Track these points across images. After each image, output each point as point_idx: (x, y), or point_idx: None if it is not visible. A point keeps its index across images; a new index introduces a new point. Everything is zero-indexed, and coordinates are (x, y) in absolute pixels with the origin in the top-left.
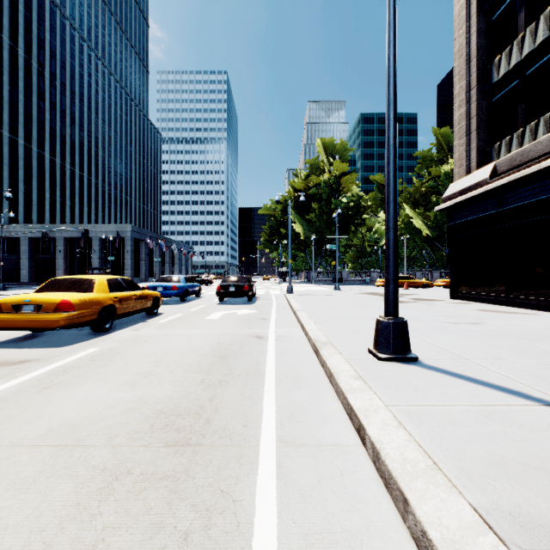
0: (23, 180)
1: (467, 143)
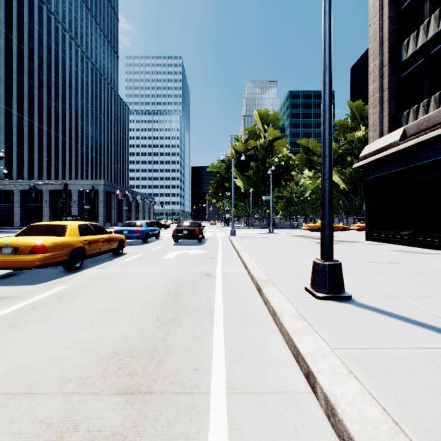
0: (16, 143)
1: (380, 112)
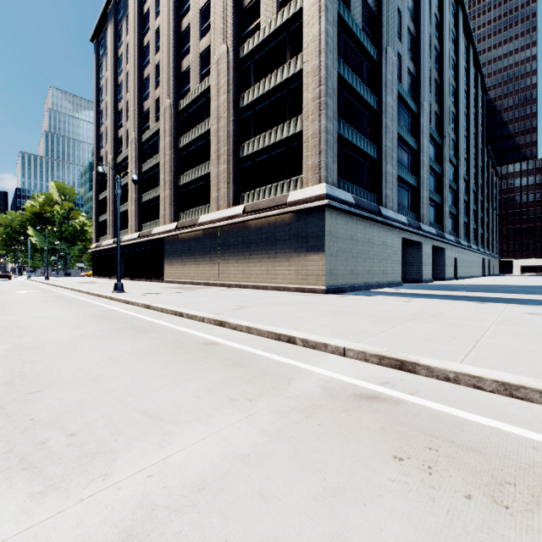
0: None
1: (95, 235)
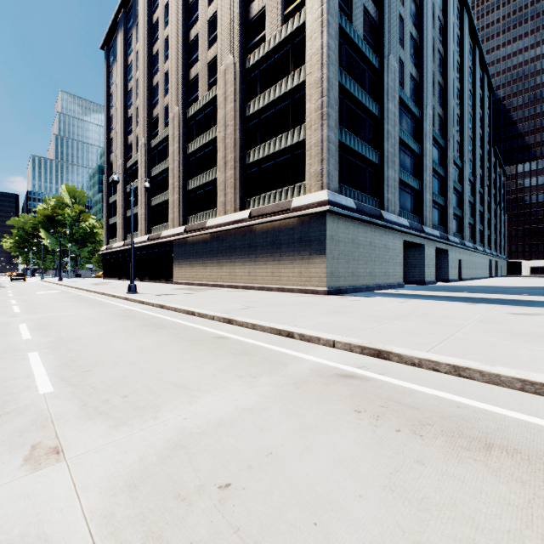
0: None
1: (105, 237)
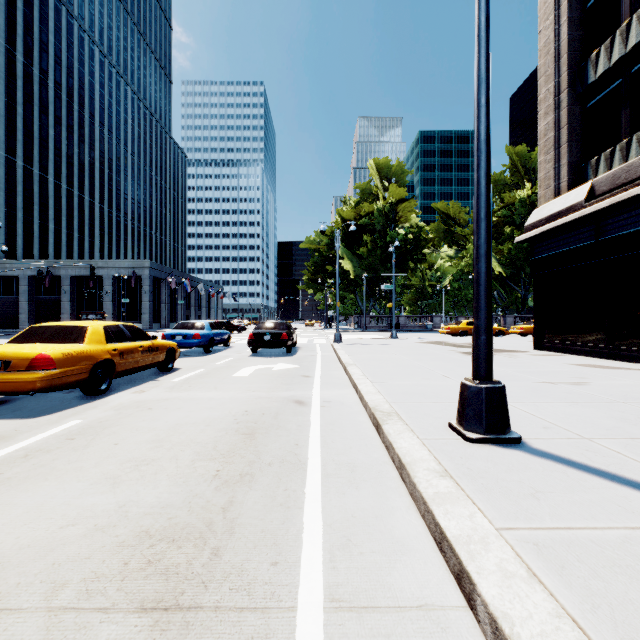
0: (22, 207)
1: (555, 159)
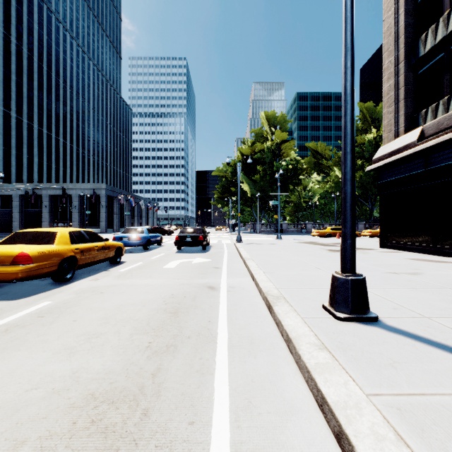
0: (15, 146)
1: (395, 111)
